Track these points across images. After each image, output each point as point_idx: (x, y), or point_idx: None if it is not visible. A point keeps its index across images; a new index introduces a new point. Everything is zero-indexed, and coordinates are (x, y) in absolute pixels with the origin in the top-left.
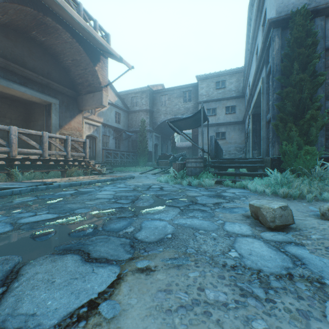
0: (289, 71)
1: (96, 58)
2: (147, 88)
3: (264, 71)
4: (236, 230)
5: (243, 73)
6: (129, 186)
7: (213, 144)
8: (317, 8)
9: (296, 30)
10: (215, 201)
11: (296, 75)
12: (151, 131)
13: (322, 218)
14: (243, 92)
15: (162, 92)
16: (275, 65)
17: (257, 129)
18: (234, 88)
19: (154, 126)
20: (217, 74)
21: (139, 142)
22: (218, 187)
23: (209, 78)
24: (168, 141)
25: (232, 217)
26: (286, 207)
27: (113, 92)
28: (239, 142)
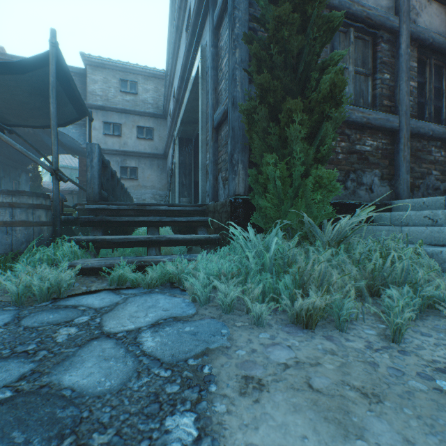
0: None
1: None
2: None
3: (209, 23)
4: None
5: (166, 78)
6: None
7: (96, 165)
8: None
9: None
10: None
11: None
12: None
13: None
14: (166, 109)
15: None
16: None
17: (187, 163)
18: (152, 100)
19: None
20: (123, 67)
21: None
22: (83, 298)
23: (110, 68)
24: (23, 174)
25: None
26: None
27: None
28: (159, 187)
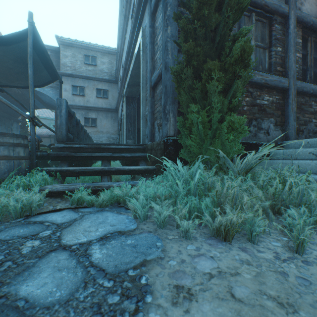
0: None
1: None
2: None
3: (148, 10)
4: None
5: (117, 53)
6: None
7: (64, 114)
8: None
9: None
10: None
11: None
12: None
13: None
14: (117, 76)
15: None
16: None
17: (132, 115)
18: (107, 70)
19: None
20: (86, 46)
21: None
22: (49, 215)
23: (77, 47)
24: (14, 123)
25: None
26: None
27: None
28: (112, 132)
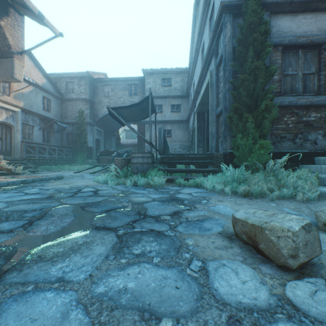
0: (243, 58)
1: (2, 8)
2: (87, 74)
3: (214, 63)
4: (238, 289)
5: (188, 73)
6: (46, 191)
7: (162, 137)
8: (265, 2)
9: (250, 15)
10: (173, 210)
11: (251, 63)
12: (92, 124)
13: (324, 230)
14: (188, 92)
15: (105, 82)
16: (227, 53)
17: (202, 127)
18: (179, 87)
19: (96, 119)
20: (163, 71)
21: (76, 136)
22: (170, 187)
23: (156, 74)
24: (113, 137)
25: (208, 243)
26: (310, 227)
27: (39, 72)
28: (184, 140)
